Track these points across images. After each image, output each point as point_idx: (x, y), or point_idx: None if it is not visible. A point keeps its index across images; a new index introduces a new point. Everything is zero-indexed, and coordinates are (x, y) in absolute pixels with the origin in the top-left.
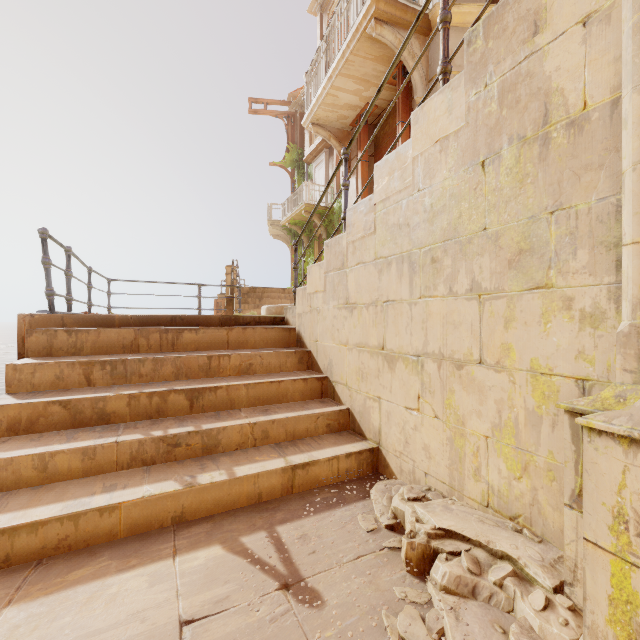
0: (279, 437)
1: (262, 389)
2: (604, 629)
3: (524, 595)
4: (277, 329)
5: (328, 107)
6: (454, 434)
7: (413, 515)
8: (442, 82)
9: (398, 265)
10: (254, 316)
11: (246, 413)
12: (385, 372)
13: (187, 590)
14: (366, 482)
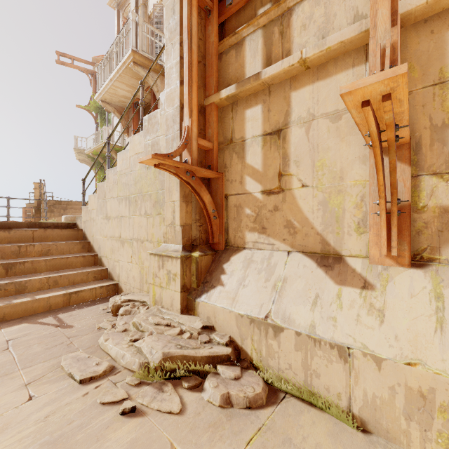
0: (65, 284)
1: (56, 262)
2: (152, 305)
3: (143, 308)
4: (69, 230)
5: (112, 94)
6: (141, 269)
7: (120, 299)
8: (141, 128)
9: (125, 201)
10: (53, 222)
11: (44, 274)
12: (121, 248)
13: (9, 335)
14: (110, 297)
